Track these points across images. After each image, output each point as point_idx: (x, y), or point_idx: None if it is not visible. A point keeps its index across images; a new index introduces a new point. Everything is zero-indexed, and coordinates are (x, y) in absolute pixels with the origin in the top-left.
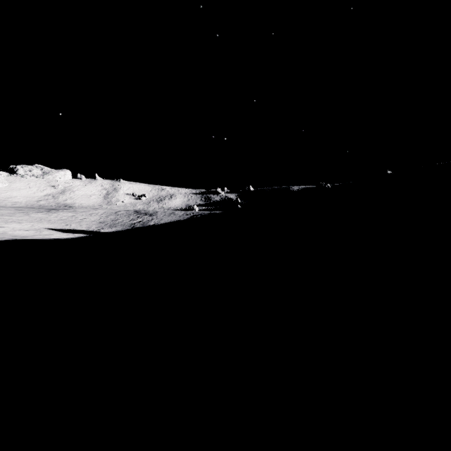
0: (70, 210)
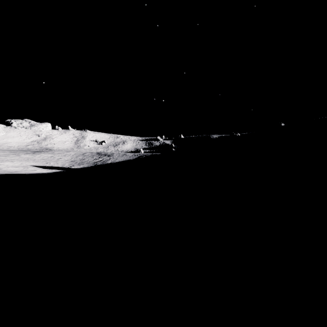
0: (50, 152)
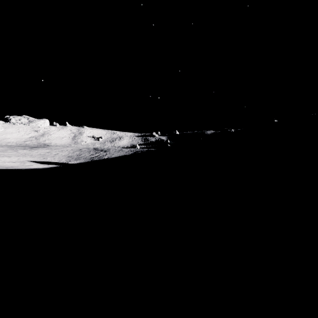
0: (47, 148)
